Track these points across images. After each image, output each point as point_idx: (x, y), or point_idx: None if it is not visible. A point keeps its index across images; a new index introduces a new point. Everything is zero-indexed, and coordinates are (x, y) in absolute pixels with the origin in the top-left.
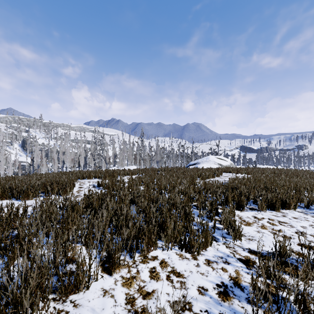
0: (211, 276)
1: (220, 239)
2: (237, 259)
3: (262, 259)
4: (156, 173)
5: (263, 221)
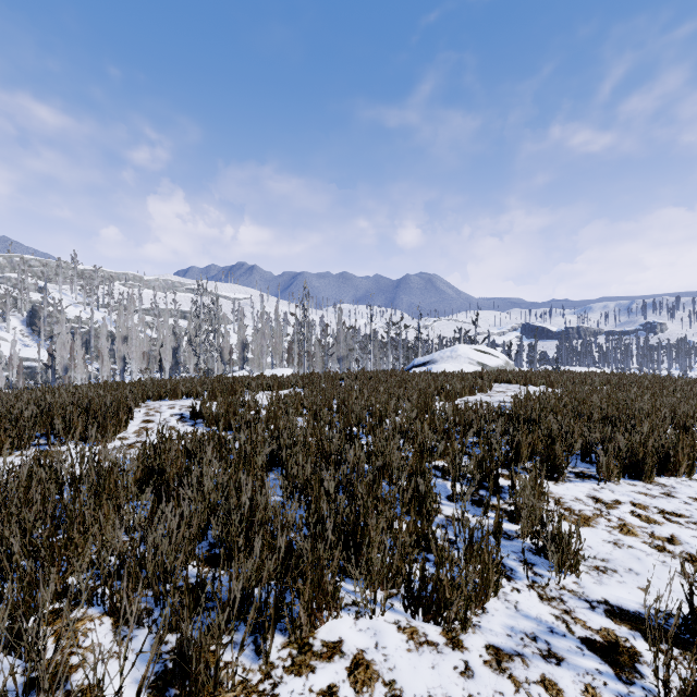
0: None
1: (517, 571)
2: (582, 644)
3: (655, 642)
4: (337, 386)
5: (621, 510)
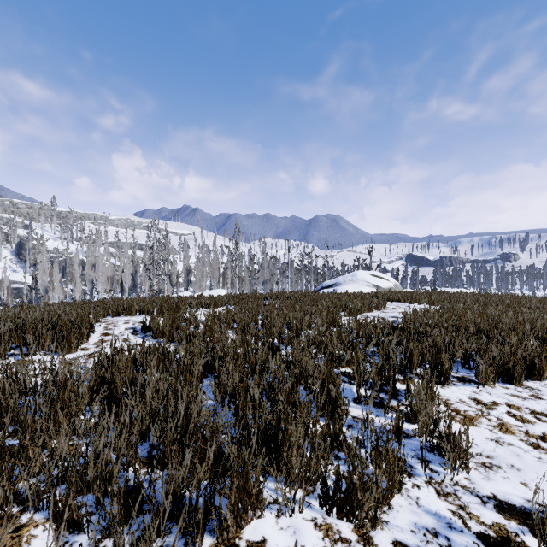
0: None
1: (416, 468)
2: (478, 539)
3: (541, 536)
4: (261, 304)
5: (498, 410)
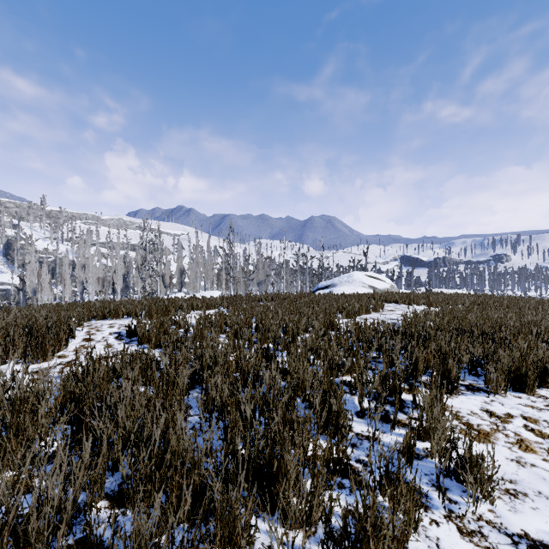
0: None
1: (432, 498)
2: None
3: None
4: (256, 306)
5: (514, 424)
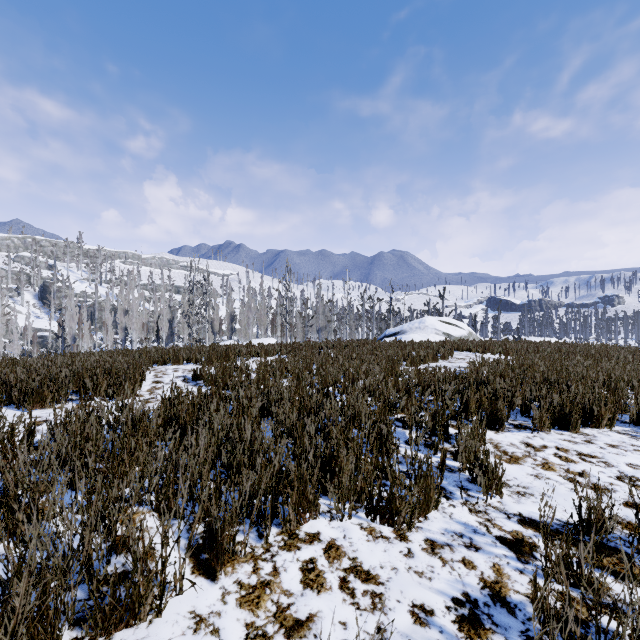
0: (440, 579)
1: (455, 494)
2: (496, 539)
3: (551, 539)
4: (316, 353)
5: (546, 452)
